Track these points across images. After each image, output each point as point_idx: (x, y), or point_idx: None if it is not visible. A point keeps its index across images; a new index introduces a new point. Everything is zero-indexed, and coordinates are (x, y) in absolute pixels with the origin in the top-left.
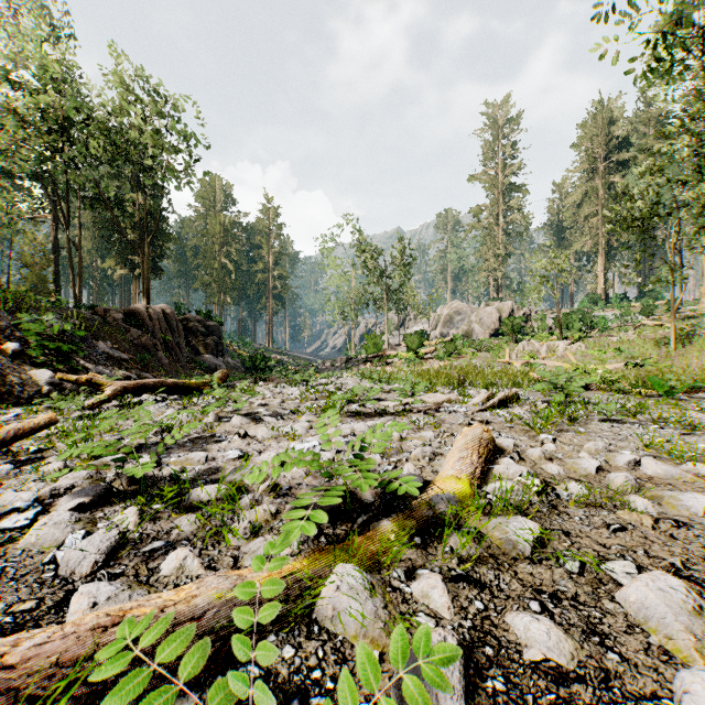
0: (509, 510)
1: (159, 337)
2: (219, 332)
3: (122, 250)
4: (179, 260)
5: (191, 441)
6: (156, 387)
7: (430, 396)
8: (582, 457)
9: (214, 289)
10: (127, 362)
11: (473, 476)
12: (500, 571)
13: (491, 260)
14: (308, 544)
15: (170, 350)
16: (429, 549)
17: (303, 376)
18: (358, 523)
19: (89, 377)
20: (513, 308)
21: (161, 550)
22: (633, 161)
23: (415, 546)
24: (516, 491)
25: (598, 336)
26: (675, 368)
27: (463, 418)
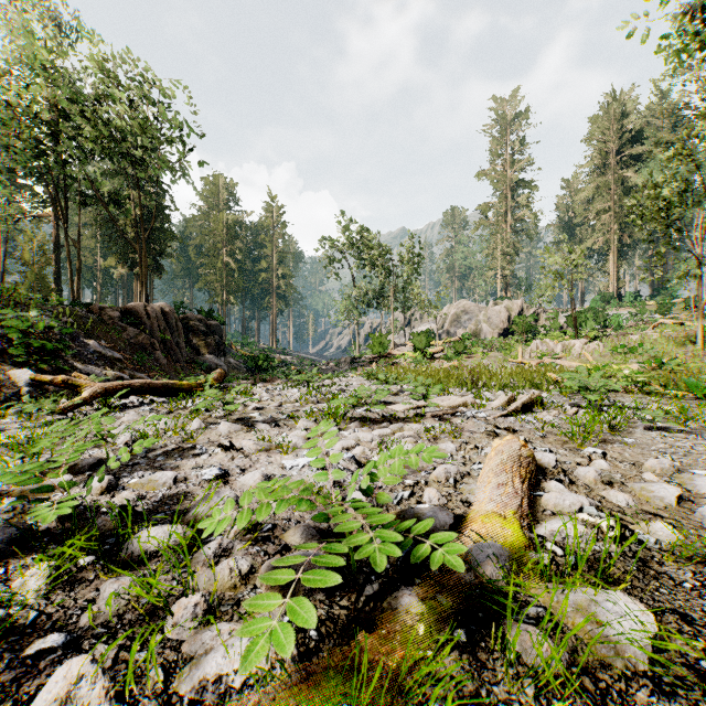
0: (584, 571)
1: (157, 336)
2: (221, 331)
3: (124, 248)
4: (181, 259)
5: (164, 454)
6: (143, 388)
7: (443, 398)
8: (648, 480)
9: (217, 288)
10: (120, 362)
11: (517, 510)
12: None
13: (499, 258)
14: None
15: (168, 350)
16: (479, 653)
17: (304, 376)
18: (366, 597)
19: (66, 377)
20: (523, 307)
21: (54, 653)
22: (649, 153)
23: (458, 649)
24: (584, 537)
25: (616, 335)
26: (705, 368)
27: (484, 424)
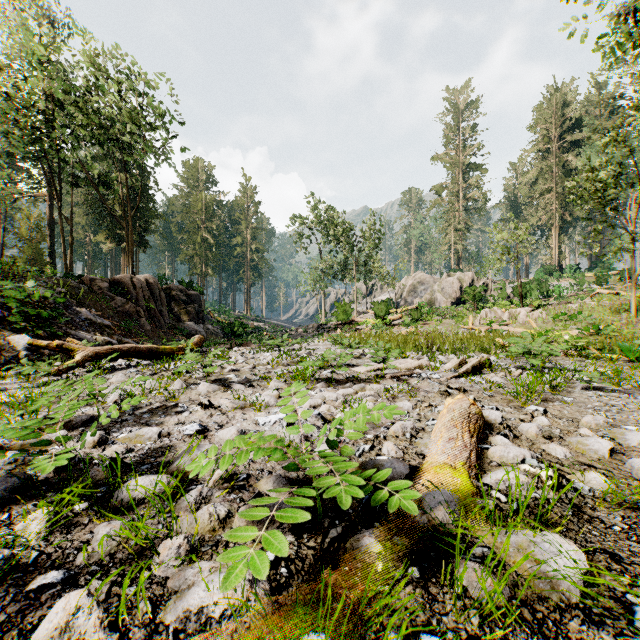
0: (525, 515)
1: (142, 305)
2: (200, 300)
3: (112, 225)
4: (164, 235)
5: (150, 411)
6: (130, 352)
7: (401, 361)
8: (584, 434)
9: (196, 261)
10: (109, 328)
11: (466, 461)
12: (546, 637)
13: (452, 234)
14: (261, 583)
15: (153, 317)
16: (431, 588)
17: (275, 341)
18: (331, 538)
19: (60, 342)
20: (474, 279)
21: (54, 587)
22: (588, 139)
23: (412, 584)
24: (525, 485)
25: (557, 304)
26: (637, 334)
27: (438, 385)
